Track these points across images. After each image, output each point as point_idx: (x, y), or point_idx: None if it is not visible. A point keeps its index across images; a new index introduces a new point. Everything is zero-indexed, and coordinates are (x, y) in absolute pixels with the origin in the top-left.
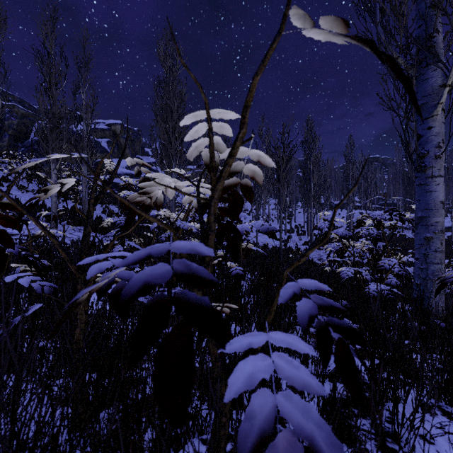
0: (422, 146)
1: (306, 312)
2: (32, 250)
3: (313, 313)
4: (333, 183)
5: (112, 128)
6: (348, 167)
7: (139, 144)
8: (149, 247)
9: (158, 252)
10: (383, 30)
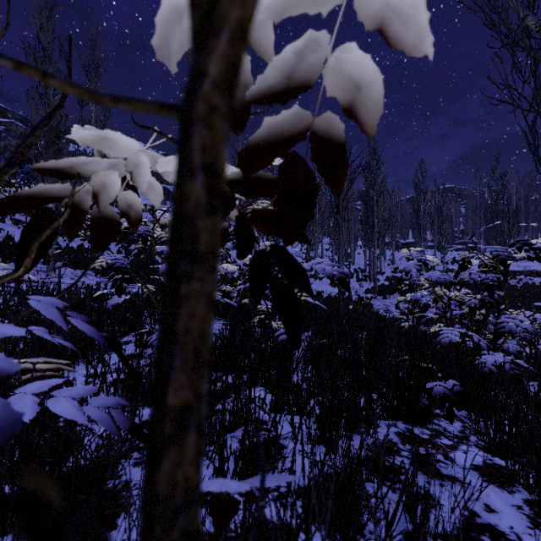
0: None
1: None
2: None
3: None
4: (400, 218)
5: None
6: (419, 198)
7: None
8: None
9: None
10: None
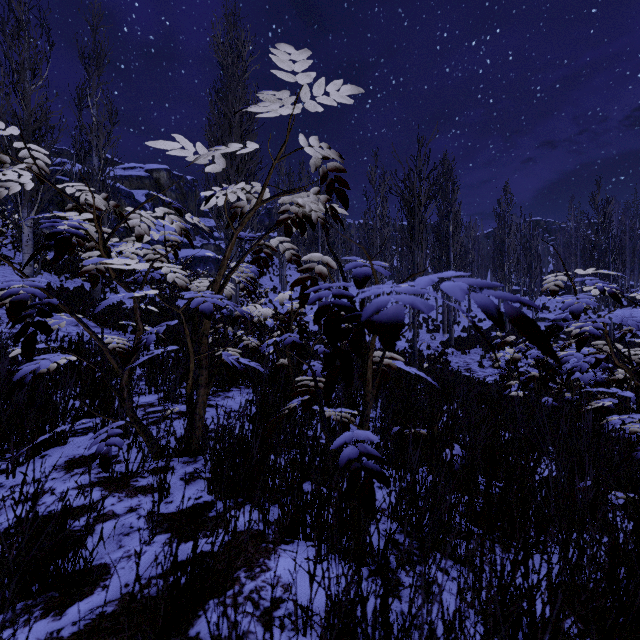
0: None
1: None
2: None
3: None
4: (476, 257)
5: (154, 176)
6: (503, 230)
7: (195, 200)
8: None
9: None
10: None
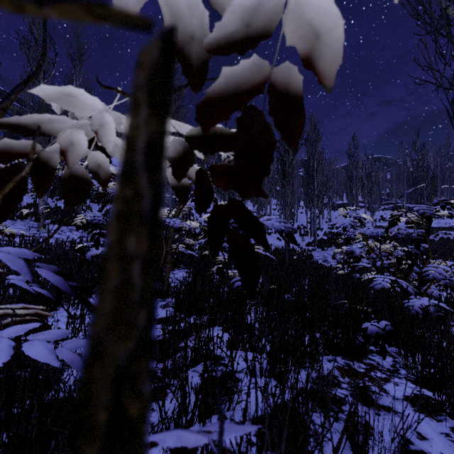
0: None
1: None
2: None
3: None
4: (335, 183)
5: None
6: (352, 166)
7: None
8: None
9: None
10: None
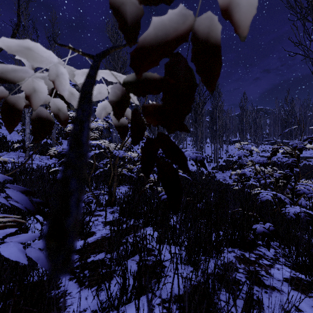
0: None
1: None
2: None
3: None
4: (231, 126)
5: (76, 87)
6: (243, 114)
7: None
8: None
9: None
10: None
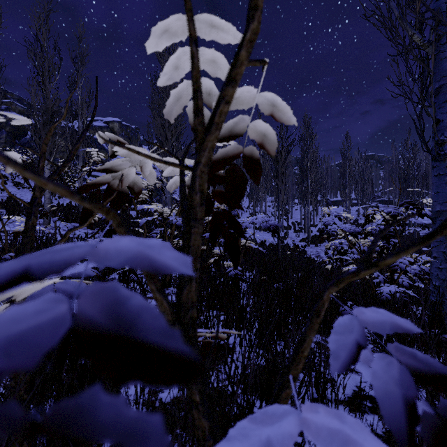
0: (442, 132)
1: (396, 395)
2: (7, 247)
3: (410, 396)
4: (329, 180)
5: (110, 125)
6: (345, 164)
7: (137, 142)
8: (39, 252)
9: (53, 264)
10: (397, 3)
